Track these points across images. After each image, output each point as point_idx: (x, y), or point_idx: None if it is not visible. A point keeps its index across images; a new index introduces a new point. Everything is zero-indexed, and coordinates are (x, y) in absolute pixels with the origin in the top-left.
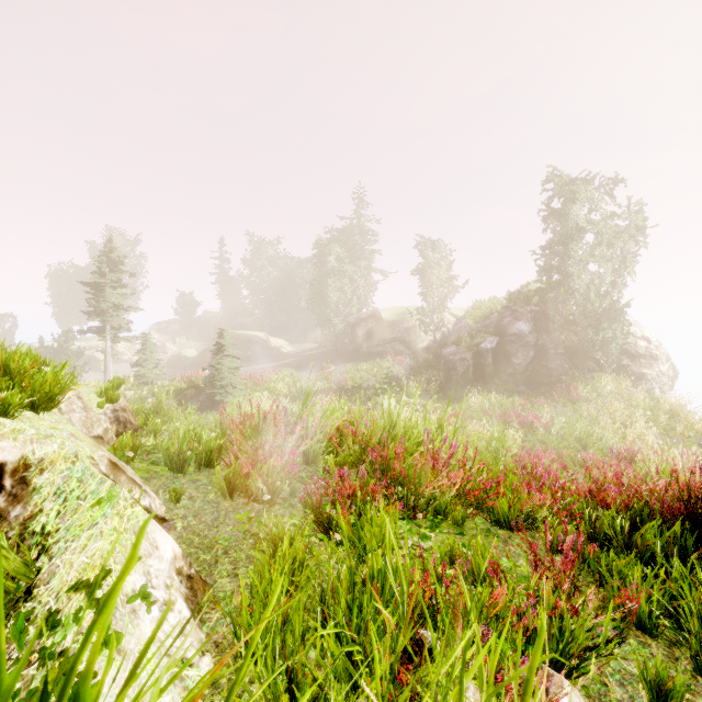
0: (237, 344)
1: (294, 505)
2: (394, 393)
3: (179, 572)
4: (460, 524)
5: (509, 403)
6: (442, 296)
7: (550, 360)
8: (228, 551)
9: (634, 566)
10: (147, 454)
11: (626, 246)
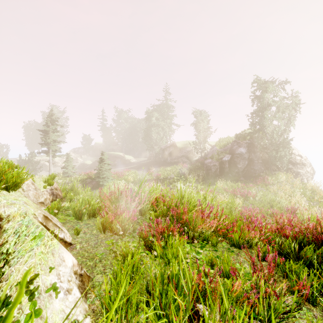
0: (110, 158)
1: (134, 236)
2: (182, 181)
3: (75, 272)
4: (215, 246)
5: (236, 185)
6: (205, 136)
7: (255, 165)
8: (101, 260)
9: (302, 268)
10: (65, 211)
11: (291, 112)
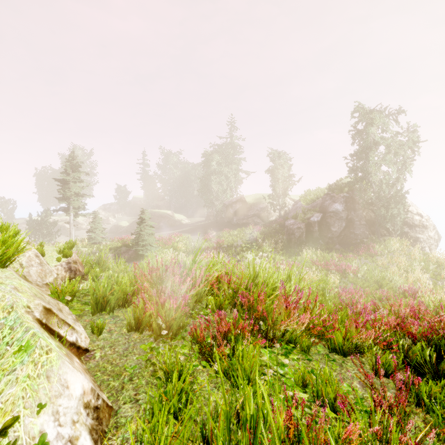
0: (154, 218)
1: (185, 336)
2: (254, 250)
3: (86, 405)
4: (306, 351)
5: (329, 256)
6: (285, 187)
7: (356, 228)
8: (133, 377)
9: None
10: (83, 296)
11: (407, 154)
